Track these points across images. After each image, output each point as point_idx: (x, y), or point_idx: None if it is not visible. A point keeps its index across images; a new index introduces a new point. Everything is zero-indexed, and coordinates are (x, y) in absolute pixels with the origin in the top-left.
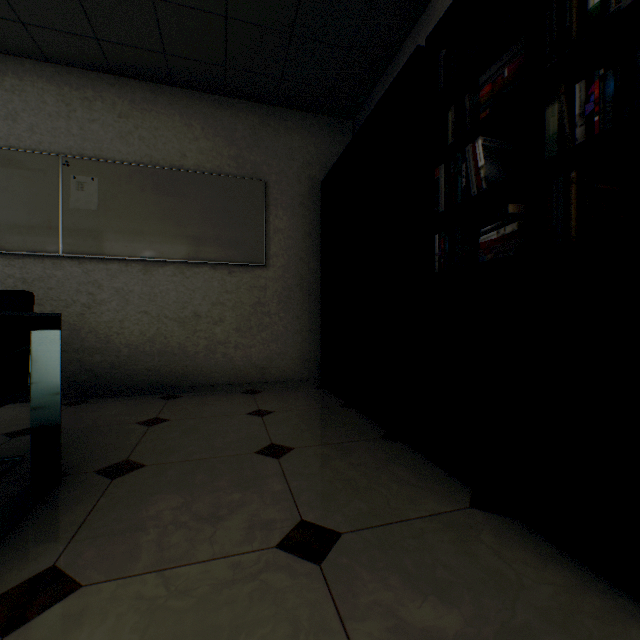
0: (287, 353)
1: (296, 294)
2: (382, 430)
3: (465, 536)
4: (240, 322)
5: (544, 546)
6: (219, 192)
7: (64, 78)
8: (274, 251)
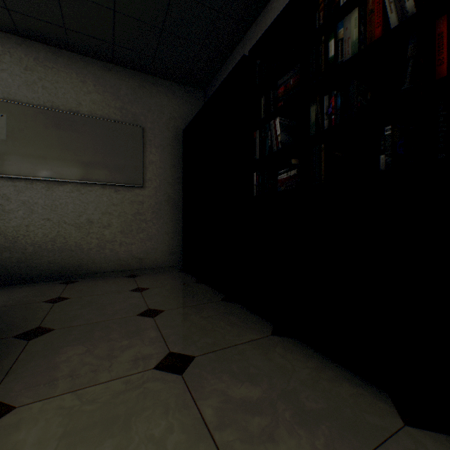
0: (159, 248)
1: (165, 207)
2: (222, 296)
3: (267, 350)
4: (124, 226)
5: (308, 350)
6: (108, 132)
7: None
8: (149, 177)
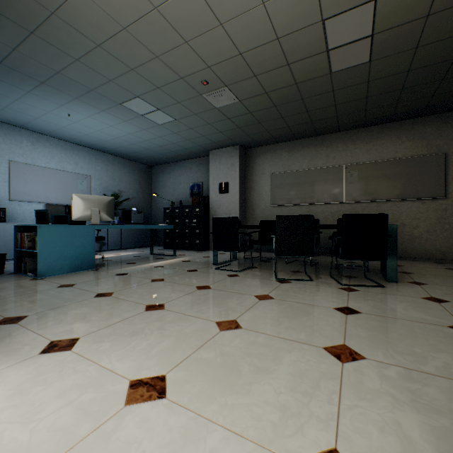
0: None
1: None
2: None
3: None
4: (428, 227)
5: None
6: (415, 165)
7: (344, 136)
8: (451, 189)
